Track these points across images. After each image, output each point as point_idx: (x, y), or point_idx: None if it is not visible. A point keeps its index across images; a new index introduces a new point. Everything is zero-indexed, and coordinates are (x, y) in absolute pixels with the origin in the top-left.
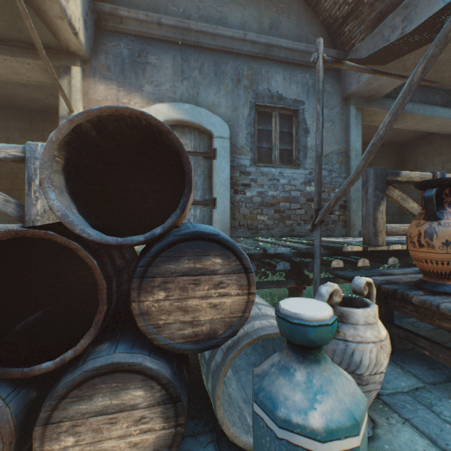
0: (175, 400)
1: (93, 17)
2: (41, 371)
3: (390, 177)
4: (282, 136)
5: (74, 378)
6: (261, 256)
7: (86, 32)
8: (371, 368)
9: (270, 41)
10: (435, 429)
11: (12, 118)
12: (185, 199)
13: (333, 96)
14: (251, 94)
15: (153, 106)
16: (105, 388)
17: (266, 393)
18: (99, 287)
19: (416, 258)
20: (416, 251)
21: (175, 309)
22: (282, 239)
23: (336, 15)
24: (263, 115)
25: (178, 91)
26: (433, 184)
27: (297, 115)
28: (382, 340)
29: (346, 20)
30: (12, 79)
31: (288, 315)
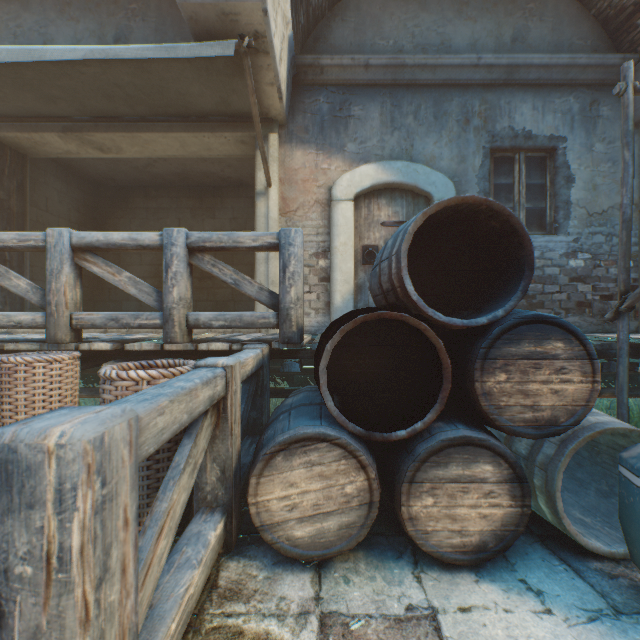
0: (521, 481)
1: (292, 74)
2: (397, 437)
3: None
4: (529, 190)
5: (432, 445)
6: None
7: (287, 93)
8: None
9: (515, 61)
10: None
11: (183, 196)
12: (526, 281)
13: (614, 123)
14: (485, 137)
15: (358, 169)
16: (457, 458)
17: None
18: (442, 366)
19: None
20: None
21: (515, 391)
22: None
23: (622, 3)
24: (501, 164)
25: (387, 146)
26: None
27: (554, 158)
28: None
29: None
30: (202, 155)
31: None
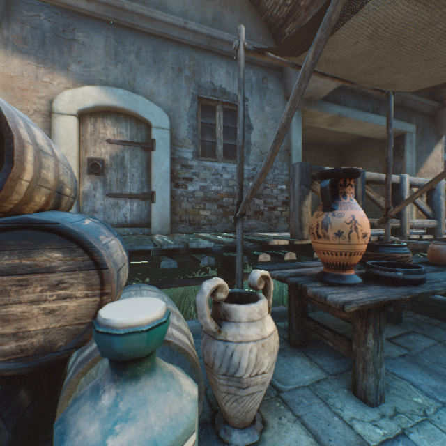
0: None
1: None
2: None
3: (315, 172)
4: (226, 131)
5: None
6: (186, 251)
7: None
8: (252, 370)
9: (213, 33)
10: (323, 424)
11: None
12: (4, 176)
13: (276, 95)
14: (194, 86)
15: (81, 88)
16: None
17: (63, 426)
18: None
19: (316, 250)
20: (316, 242)
21: None
22: (222, 235)
23: (277, 16)
24: (207, 109)
25: (112, 74)
26: (330, 174)
27: None
28: (265, 337)
29: (286, 22)
30: None
31: (100, 321)
